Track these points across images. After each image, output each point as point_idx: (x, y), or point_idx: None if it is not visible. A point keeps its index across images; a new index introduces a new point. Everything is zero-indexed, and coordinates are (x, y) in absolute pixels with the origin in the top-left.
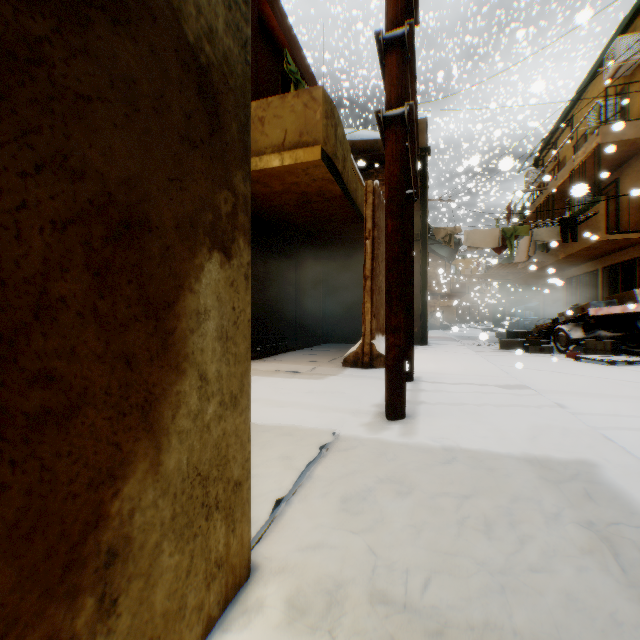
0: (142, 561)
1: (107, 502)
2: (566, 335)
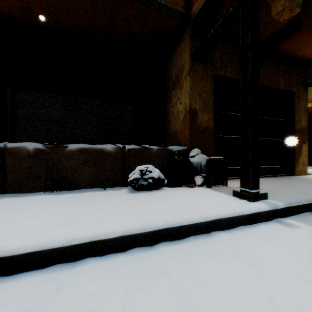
0: (298, 165)
1: (297, 160)
2: None
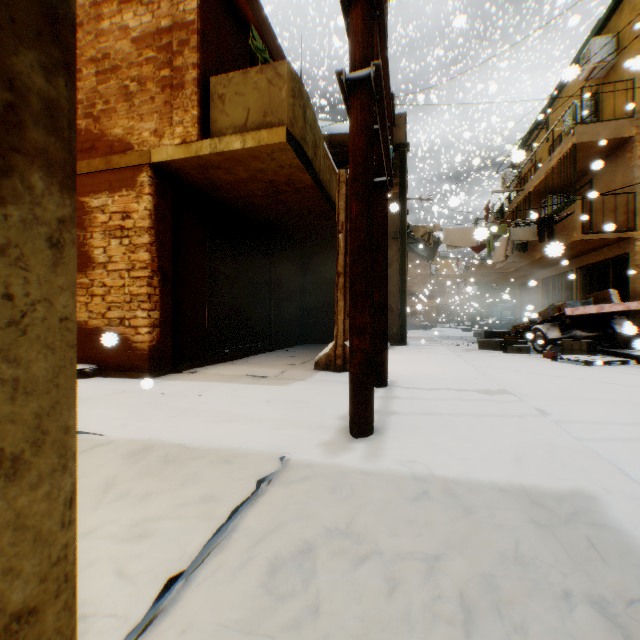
0: None
1: None
2: (543, 335)
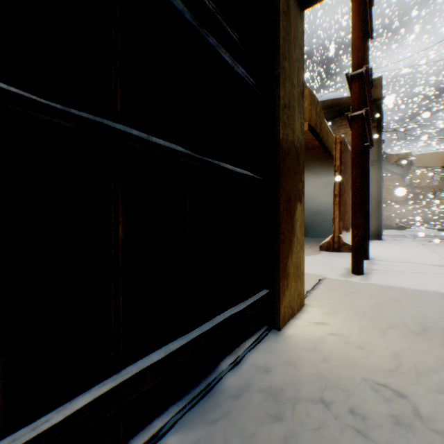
0: (290, 280)
1: (287, 262)
2: None
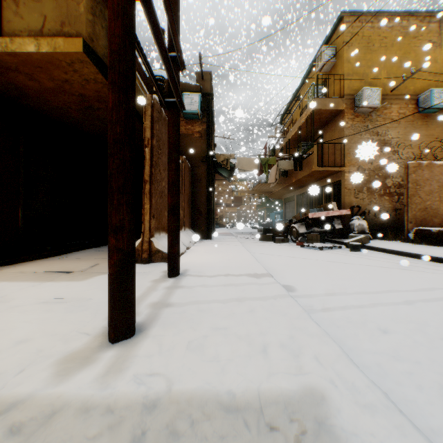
0: None
1: None
2: (297, 230)
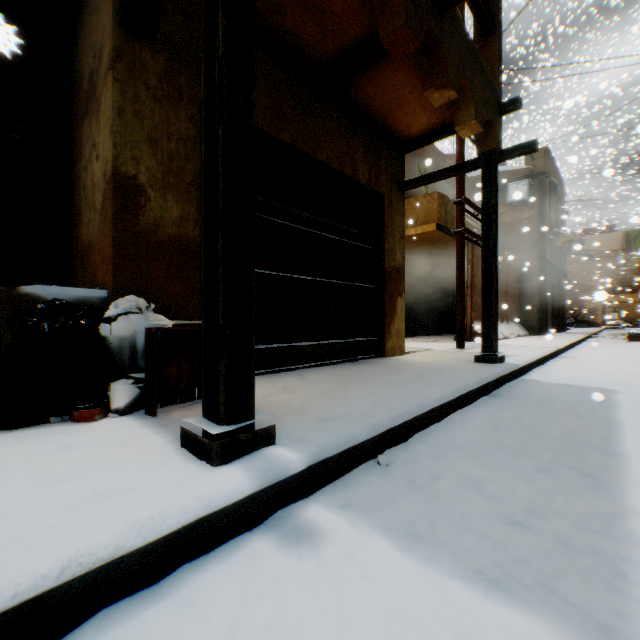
0: (392, 336)
1: (390, 327)
2: None
